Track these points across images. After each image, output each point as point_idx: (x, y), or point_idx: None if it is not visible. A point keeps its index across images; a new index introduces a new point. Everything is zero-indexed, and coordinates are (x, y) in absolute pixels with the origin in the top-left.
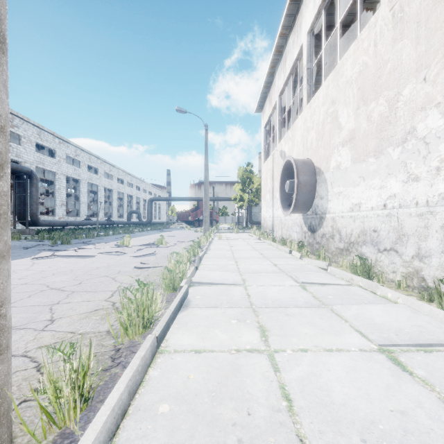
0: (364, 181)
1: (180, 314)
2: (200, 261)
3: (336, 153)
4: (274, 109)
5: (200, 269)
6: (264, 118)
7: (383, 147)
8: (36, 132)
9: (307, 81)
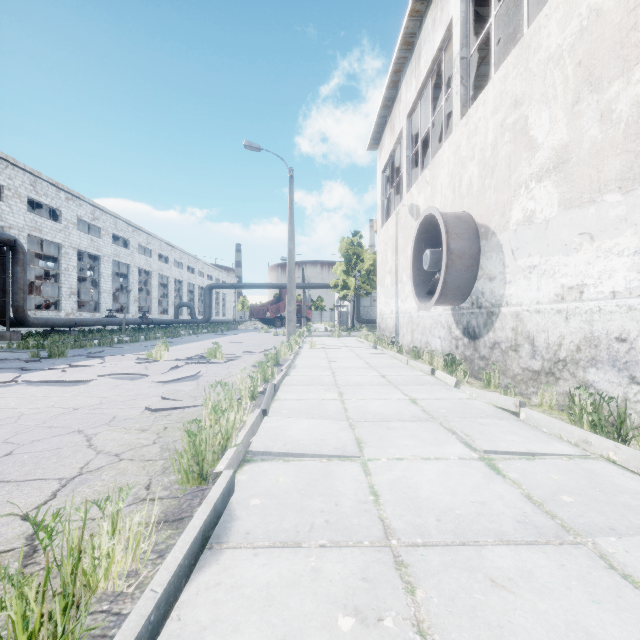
0: (593, 241)
1: (192, 583)
2: (275, 393)
3: (523, 195)
4: (398, 142)
5: (273, 412)
6: (382, 158)
7: None
8: (28, 182)
9: (461, 80)
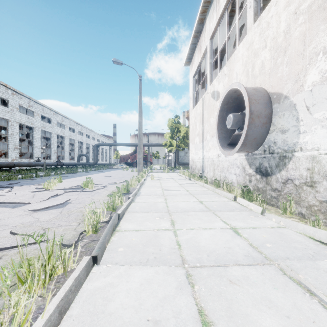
0: None
1: None
2: (119, 222)
3: (320, 60)
4: (203, 56)
5: (109, 251)
6: (193, 69)
7: None
8: None
9: None
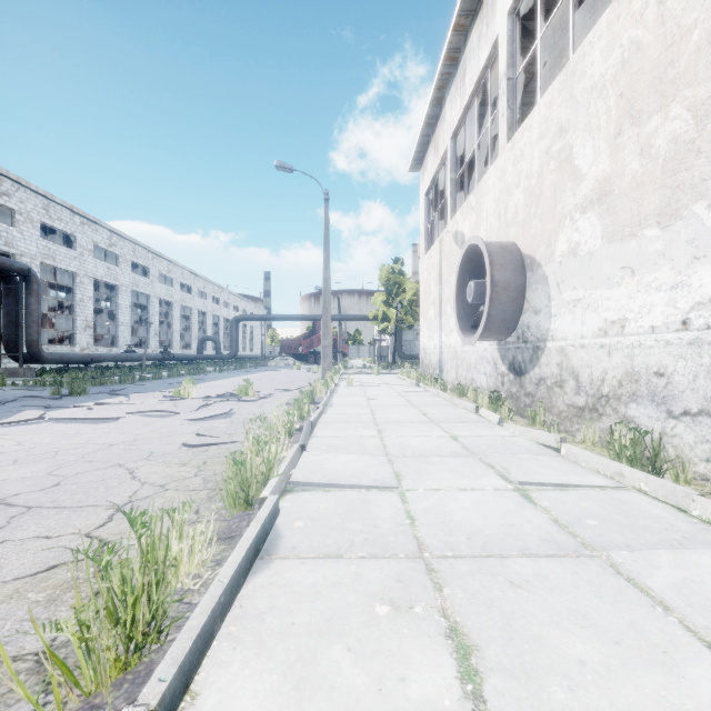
0: (634, 275)
1: (249, 583)
2: (312, 430)
3: (568, 226)
4: (442, 163)
5: (311, 448)
6: (425, 180)
7: (682, 204)
8: (41, 205)
9: (507, 102)
